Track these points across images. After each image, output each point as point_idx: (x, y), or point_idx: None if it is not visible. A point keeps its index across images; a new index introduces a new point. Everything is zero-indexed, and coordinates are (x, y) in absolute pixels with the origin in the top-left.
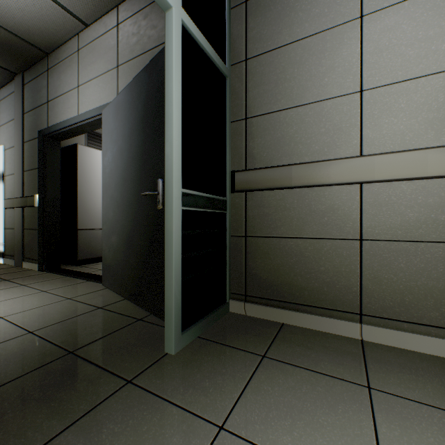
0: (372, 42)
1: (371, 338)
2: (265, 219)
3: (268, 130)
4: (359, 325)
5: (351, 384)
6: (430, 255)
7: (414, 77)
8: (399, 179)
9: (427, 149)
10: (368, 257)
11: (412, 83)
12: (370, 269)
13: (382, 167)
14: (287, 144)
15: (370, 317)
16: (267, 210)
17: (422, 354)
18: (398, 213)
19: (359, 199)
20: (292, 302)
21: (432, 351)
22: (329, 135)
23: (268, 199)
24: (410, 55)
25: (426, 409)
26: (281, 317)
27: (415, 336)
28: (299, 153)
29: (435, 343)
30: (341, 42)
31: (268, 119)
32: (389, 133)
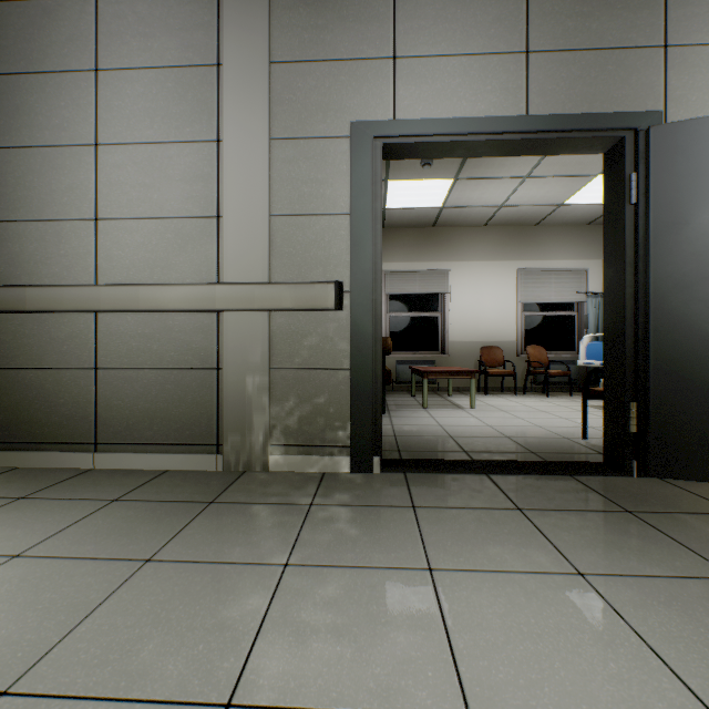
0: (106, 174)
1: (103, 465)
2: (4, 347)
3: (7, 241)
4: (93, 454)
5: (6, 499)
6: (148, 381)
7: (137, 217)
8: (120, 311)
9: (140, 286)
10: (103, 386)
11: (136, 222)
12: (104, 397)
13: (107, 298)
14: (28, 262)
15: (104, 445)
16: (5, 336)
17: (137, 470)
18: (126, 343)
19: (96, 328)
20: (33, 442)
21: (147, 466)
22: (69, 259)
23: (7, 324)
24: (134, 196)
25: (53, 501)
26: (19, 461)
27: (135, 456)
28: (40, 273)
29: (148, 459)
30: (80, 164)
31: (7, 228)
32: (119, 265)
